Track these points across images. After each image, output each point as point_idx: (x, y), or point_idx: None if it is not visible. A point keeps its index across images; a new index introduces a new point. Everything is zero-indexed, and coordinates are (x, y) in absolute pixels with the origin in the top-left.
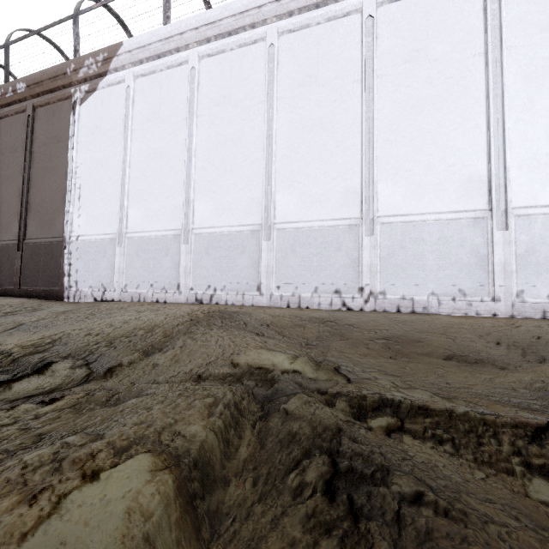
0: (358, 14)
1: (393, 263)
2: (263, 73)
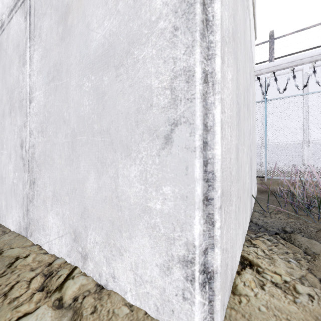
0: (301, 71)
1: (317, 156)
2: (260, 91)
